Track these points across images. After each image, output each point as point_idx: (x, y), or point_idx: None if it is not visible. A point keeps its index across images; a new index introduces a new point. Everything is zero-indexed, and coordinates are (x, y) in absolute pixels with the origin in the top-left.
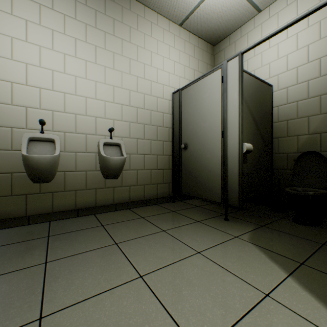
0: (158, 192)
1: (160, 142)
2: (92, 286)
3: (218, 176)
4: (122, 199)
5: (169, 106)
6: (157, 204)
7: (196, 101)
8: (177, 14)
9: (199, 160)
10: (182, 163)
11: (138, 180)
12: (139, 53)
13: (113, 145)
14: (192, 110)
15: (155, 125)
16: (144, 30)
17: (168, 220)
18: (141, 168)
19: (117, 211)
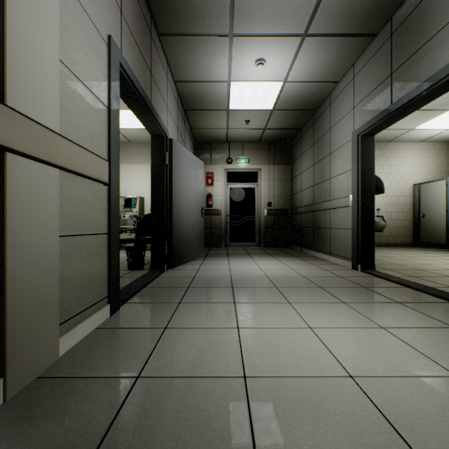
0: (402, 241)
1: (404, 213)
2: (396, 253)
3: (444, 231)
4: (382, 242)
5: (410, 192)
6: (402, 247)
7: (430, 192)
8: (416, 140)
9: (432, 223)
10: (420, 224)
11: (391, 233)
12: (391, 168)
13: (378, 216)
14: (428, 197)
15: (401, 204)
16: (394, 155)
17: (413, 250)
18: (392, 227)
19: (380, 247)
